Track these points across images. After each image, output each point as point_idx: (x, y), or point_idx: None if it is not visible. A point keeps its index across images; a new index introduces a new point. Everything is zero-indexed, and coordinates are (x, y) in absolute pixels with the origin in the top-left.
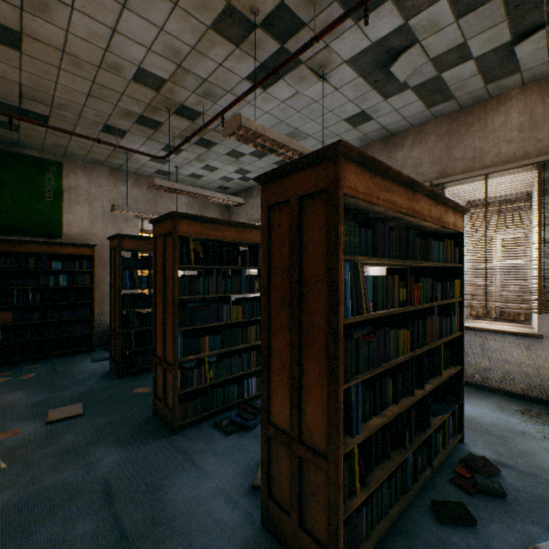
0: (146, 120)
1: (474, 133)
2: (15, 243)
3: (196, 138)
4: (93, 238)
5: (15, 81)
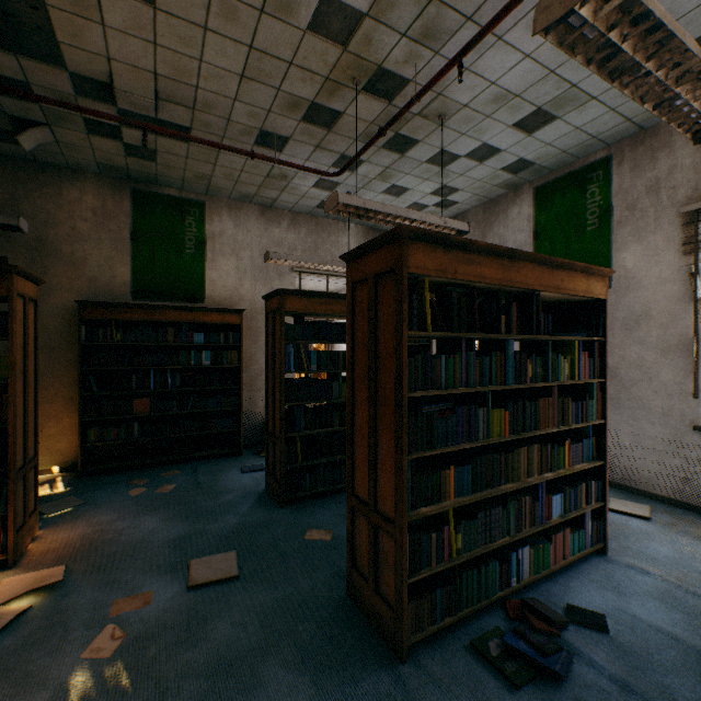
0: (317, 112)
1: None
2: (152, 309)
3: (388, 135)
4: (241, 301)
5: (148, 69)
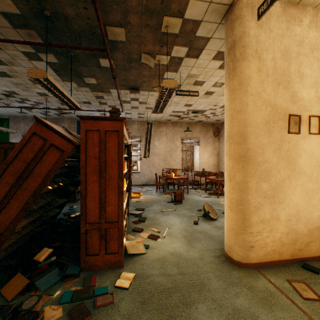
0: None
1: (58, 125)
2: None
3: None
4: None
5: None
